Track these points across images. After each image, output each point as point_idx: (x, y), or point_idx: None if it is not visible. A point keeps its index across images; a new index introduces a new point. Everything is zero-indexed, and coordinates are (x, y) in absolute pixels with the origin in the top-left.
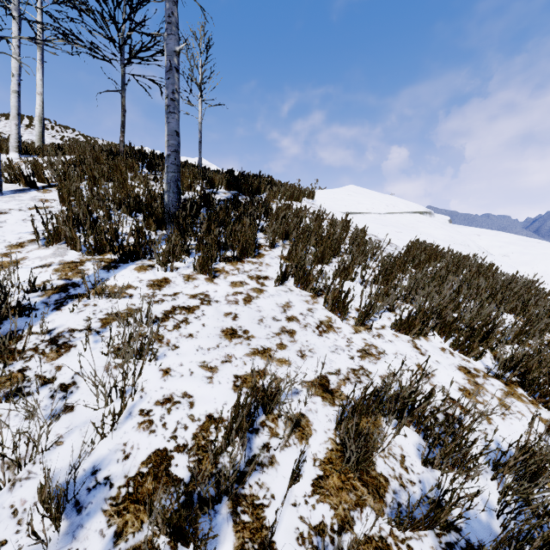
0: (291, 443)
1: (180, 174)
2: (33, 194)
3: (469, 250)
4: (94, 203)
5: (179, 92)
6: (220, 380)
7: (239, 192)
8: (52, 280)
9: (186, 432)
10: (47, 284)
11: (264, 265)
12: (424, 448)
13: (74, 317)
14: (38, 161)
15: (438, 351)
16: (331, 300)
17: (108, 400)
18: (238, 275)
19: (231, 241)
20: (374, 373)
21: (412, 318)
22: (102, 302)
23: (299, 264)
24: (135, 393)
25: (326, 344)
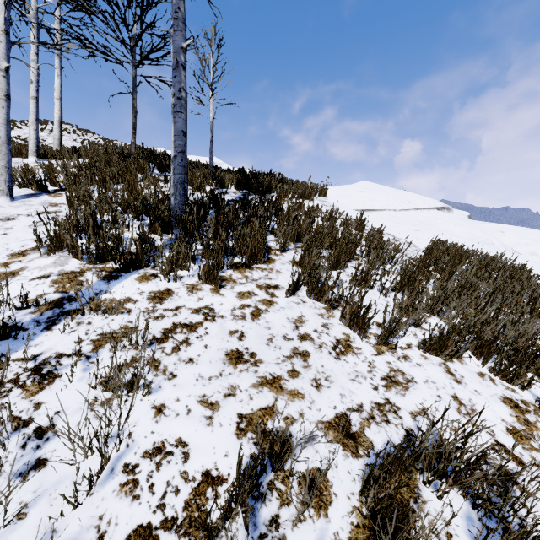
0: (306, 515)
1: (190, 174)
2: (44, 198)
3: (494, 249)
4: (102, 206)
5: (186, 90)
6: (221, 421)
7: (249, 191)
8: (48, 293)
9: (177, 499)
10: (42, 299)
11: (274, 272)
12: (479, 530)
13: (64, 339)
14: (52, 164)
15: (476, 376)
16: (349, 314)
17: (88, 450)
18: (246, 284)
19: (239, 245)
20: (403, 408)
21: (445, 338)
22: (97, 320)
23: (312, 271)
24: (119, 443)
25: (344, 369)
